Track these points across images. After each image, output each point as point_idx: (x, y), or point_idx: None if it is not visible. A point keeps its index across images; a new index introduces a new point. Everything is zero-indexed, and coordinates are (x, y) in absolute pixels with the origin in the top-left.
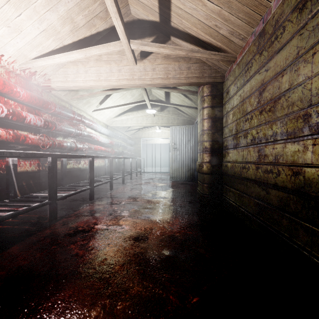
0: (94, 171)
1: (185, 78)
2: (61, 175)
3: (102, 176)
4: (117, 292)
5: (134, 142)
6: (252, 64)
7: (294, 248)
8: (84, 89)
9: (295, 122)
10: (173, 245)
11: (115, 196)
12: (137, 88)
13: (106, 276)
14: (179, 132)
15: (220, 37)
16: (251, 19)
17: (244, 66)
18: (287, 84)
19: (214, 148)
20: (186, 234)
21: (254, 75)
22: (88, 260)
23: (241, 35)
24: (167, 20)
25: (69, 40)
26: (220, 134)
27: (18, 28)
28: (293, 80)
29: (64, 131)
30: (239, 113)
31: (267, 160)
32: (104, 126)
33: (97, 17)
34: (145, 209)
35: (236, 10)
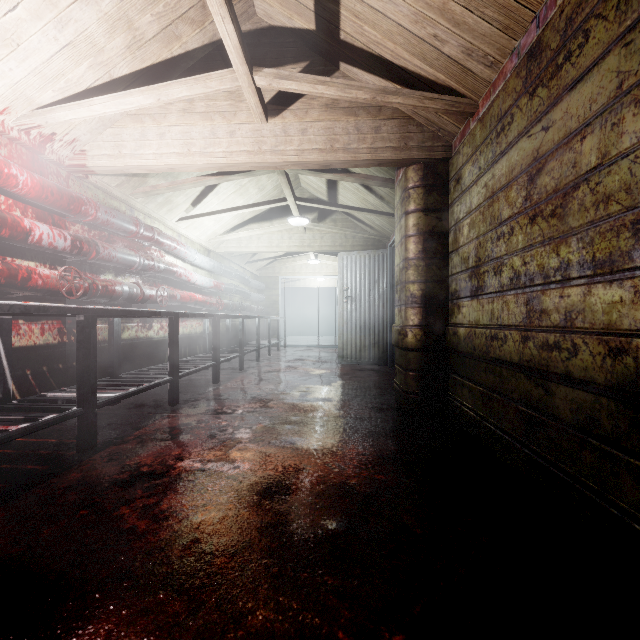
0: (181, 345)
1: (370, 150)
2: (109, 354)
3: (199, 355)
4: (217, 624)
5: (265, 285)
6: (513, 117)
7: (612, 517)
8: (160, 174)
9: (613, 238)
10: (344, 507)
11: (224, 397)
12: (269, 172)
13: (196, 583)
14: (357, 264)
15: (443, 61)
16: (512, 19)
17: (495, 122)
18: (594, 156)
19: (429, 296)
20: (373, 481)
21: (517, 140)
22: (158, 543)
23: (490, 57)
24: (332, 26)
25: (124, 68)
26: (442, 267)
27: (10, 37)
28: (609, 146)
29: (115, 262)
30: (482, 223)
31: (547, 322)
32: (202, 252)
33: (185, 20)
34: (285, 424)
35: (479, 0)
